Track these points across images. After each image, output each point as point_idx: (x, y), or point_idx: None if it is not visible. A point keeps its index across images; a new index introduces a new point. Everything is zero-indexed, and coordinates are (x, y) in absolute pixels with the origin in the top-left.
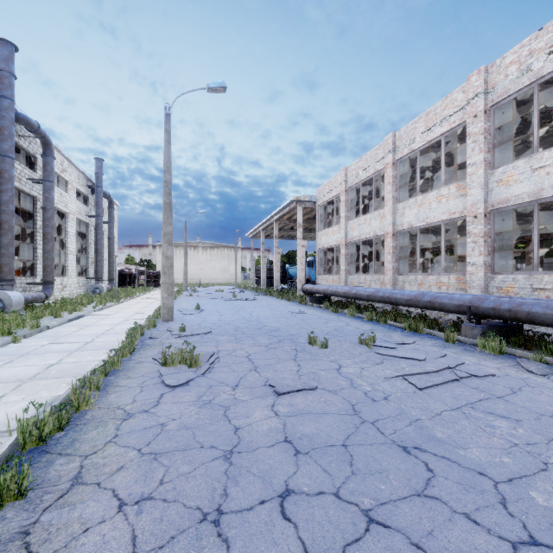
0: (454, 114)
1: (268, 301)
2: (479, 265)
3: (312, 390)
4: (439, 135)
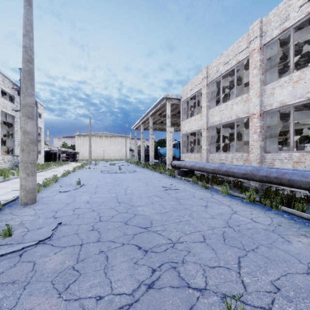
0: None
1: (144, 173)
2: None
3: None
4: None
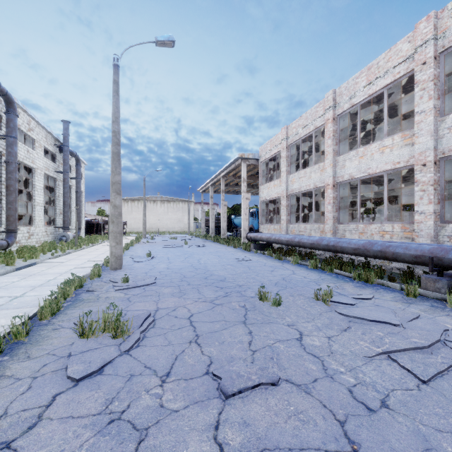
0: (399, 65)
1: (216, 247)
2: (429, 214)
3: (273, 384)
4: (382, 87)
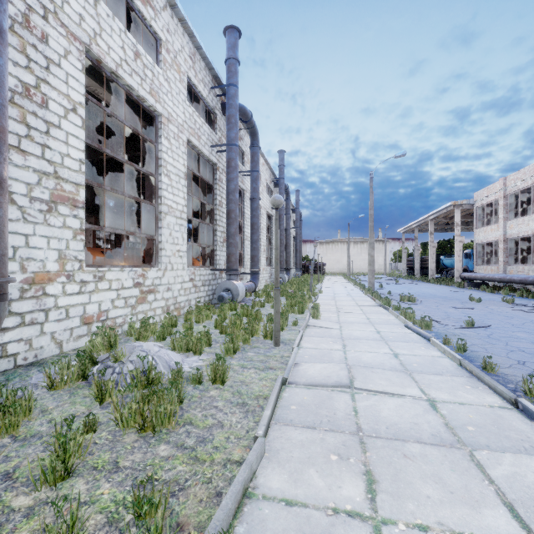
0: None
1: (428, 285)
2: None
3: (472, 309)
4: None
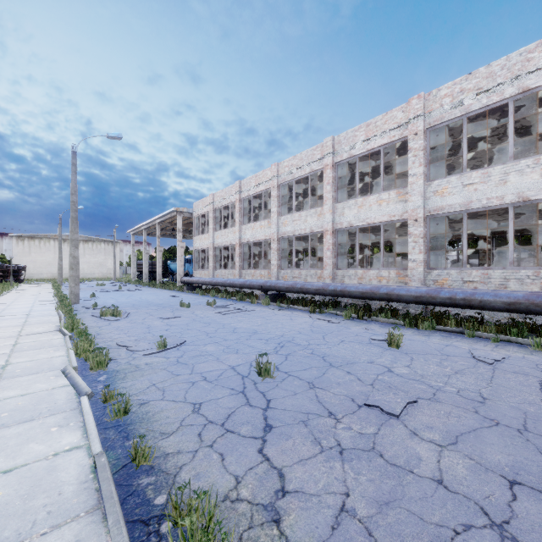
0: (267, 182)
1: (152, 291)
2: (275, 265)
3: (179, 317)
4: (261, 190)
